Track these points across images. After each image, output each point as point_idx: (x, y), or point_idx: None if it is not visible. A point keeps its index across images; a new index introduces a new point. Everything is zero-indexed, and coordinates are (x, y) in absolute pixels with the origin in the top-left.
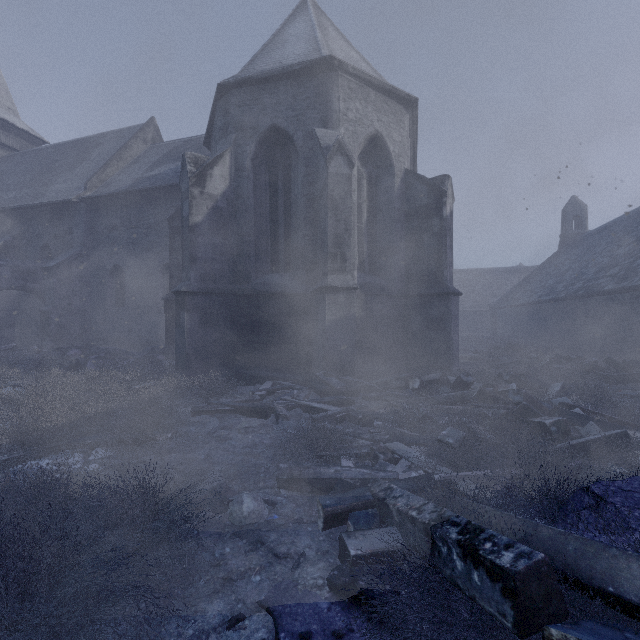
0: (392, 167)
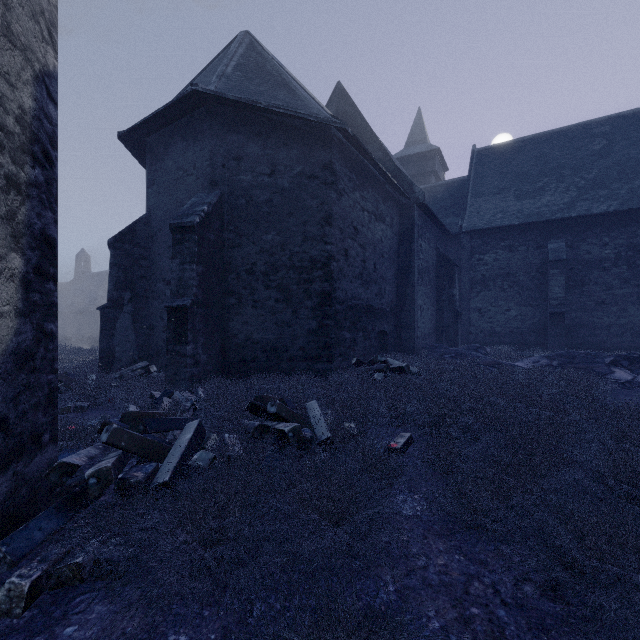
0: None
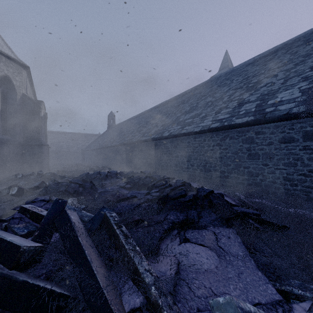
0: (15, 91)
